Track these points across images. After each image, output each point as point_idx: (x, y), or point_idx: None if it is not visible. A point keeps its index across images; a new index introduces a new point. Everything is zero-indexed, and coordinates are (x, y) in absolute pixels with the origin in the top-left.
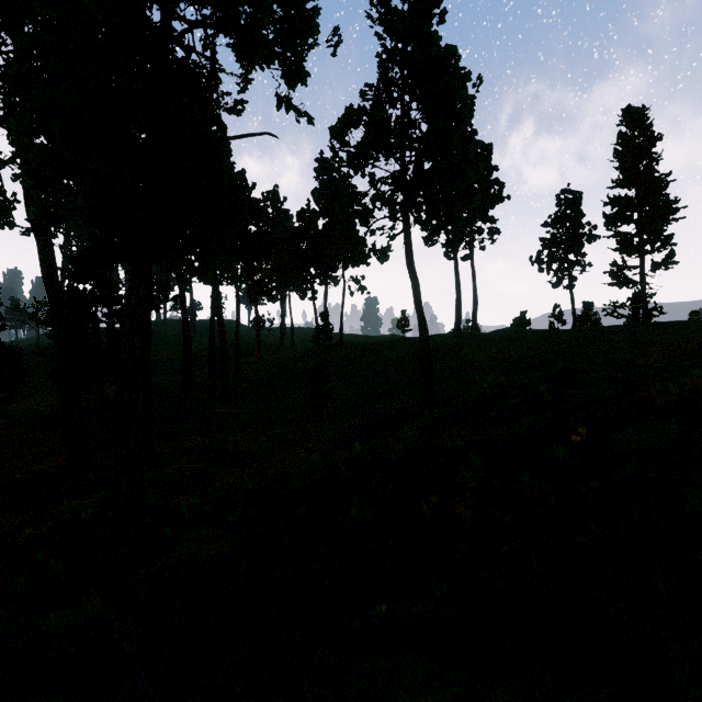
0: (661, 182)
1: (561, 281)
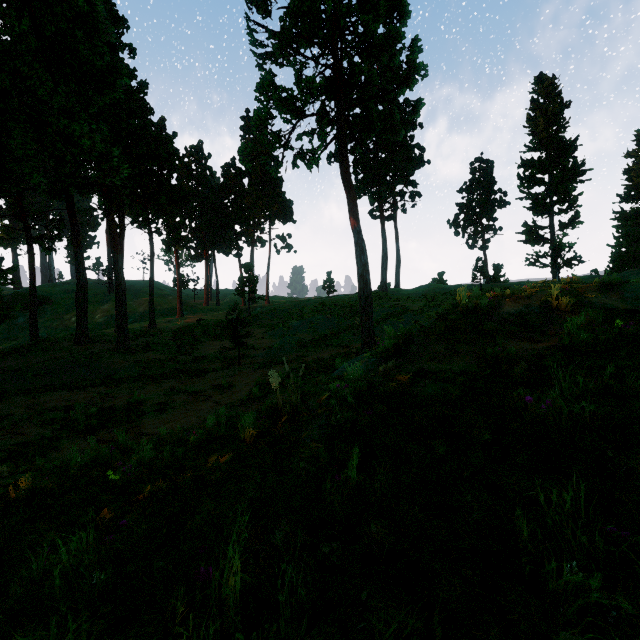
0: (571, 145)
1: (476, 242)
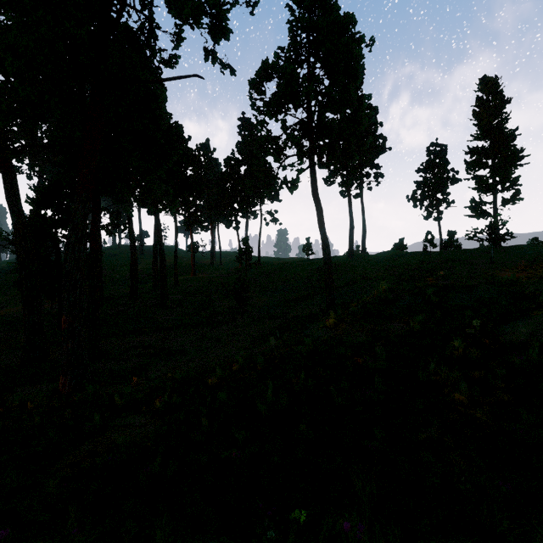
0: (510, 135)
1: (431, 214)
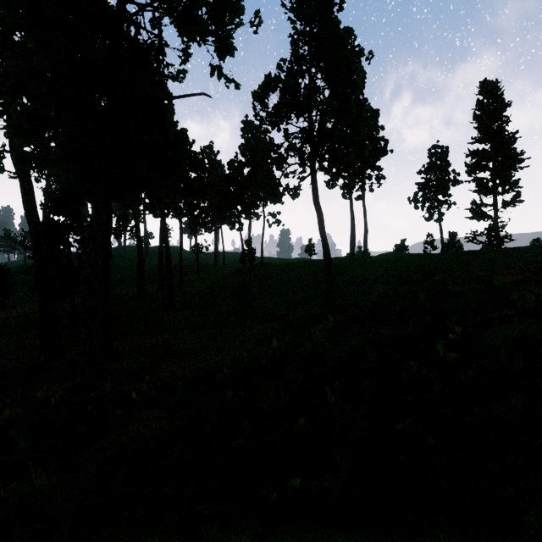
0: (510, 139)
1: (432, 216)
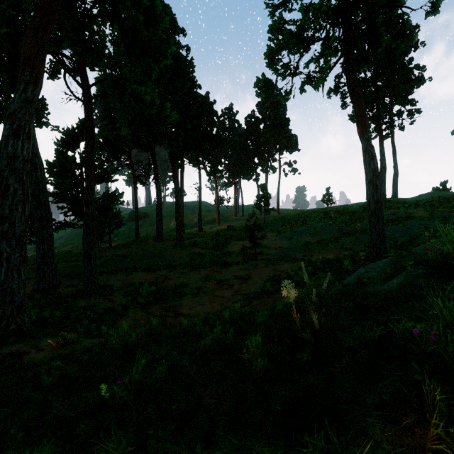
0: None
1: None
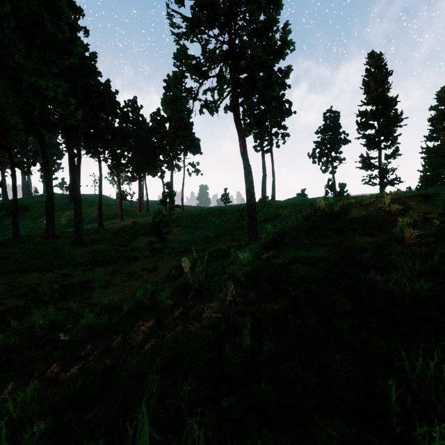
0: (393, 101)
1: (328, 168)
